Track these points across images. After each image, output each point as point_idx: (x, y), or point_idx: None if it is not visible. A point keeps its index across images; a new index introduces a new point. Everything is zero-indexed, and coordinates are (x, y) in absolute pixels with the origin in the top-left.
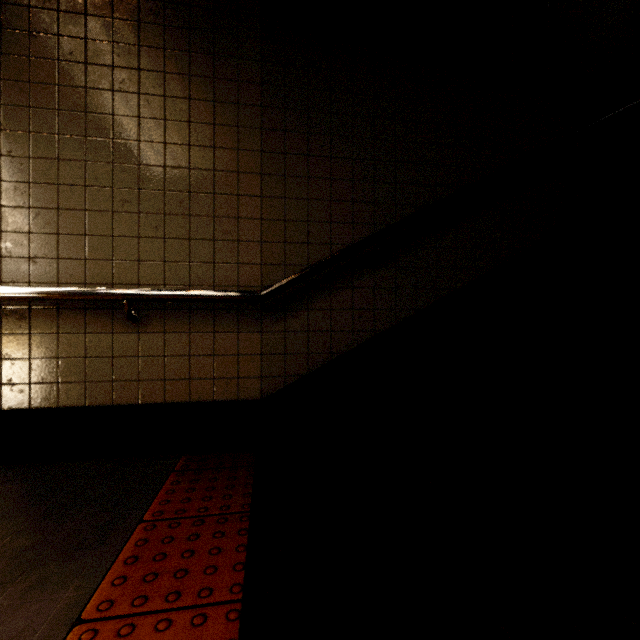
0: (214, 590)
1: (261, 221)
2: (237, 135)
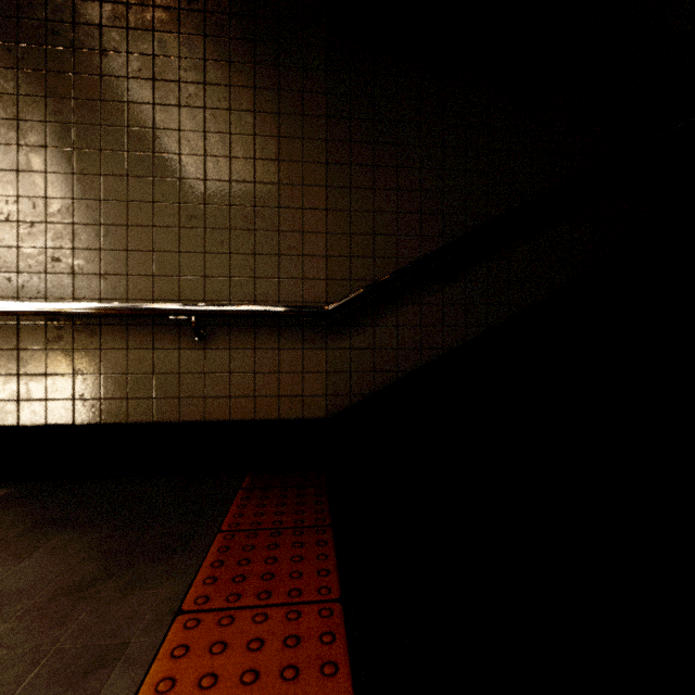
0: (303, 591)
1: (326, 235)
2: (302, 147)
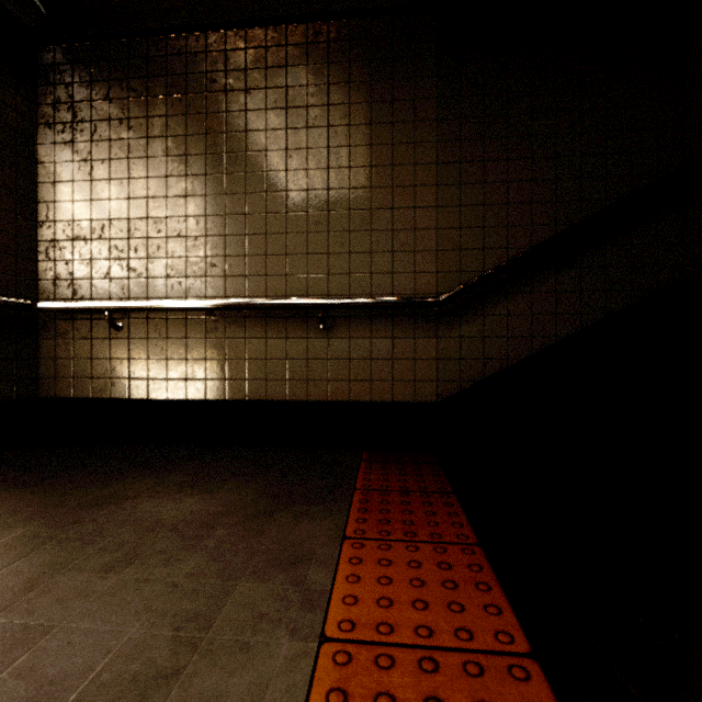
0: (443, 535)
1: (436, 231)
2: (413, 151)
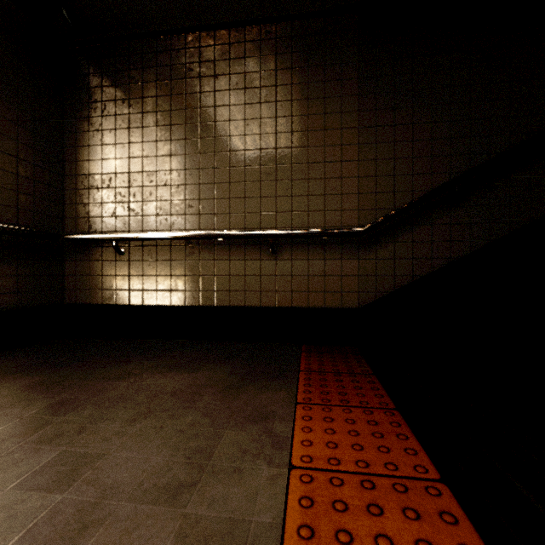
0: (369, 403)
1: (358, 178)
2: (340, 119)
